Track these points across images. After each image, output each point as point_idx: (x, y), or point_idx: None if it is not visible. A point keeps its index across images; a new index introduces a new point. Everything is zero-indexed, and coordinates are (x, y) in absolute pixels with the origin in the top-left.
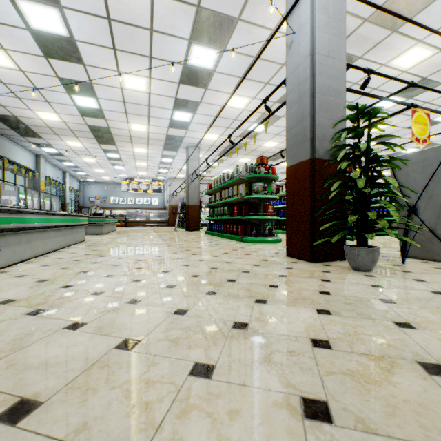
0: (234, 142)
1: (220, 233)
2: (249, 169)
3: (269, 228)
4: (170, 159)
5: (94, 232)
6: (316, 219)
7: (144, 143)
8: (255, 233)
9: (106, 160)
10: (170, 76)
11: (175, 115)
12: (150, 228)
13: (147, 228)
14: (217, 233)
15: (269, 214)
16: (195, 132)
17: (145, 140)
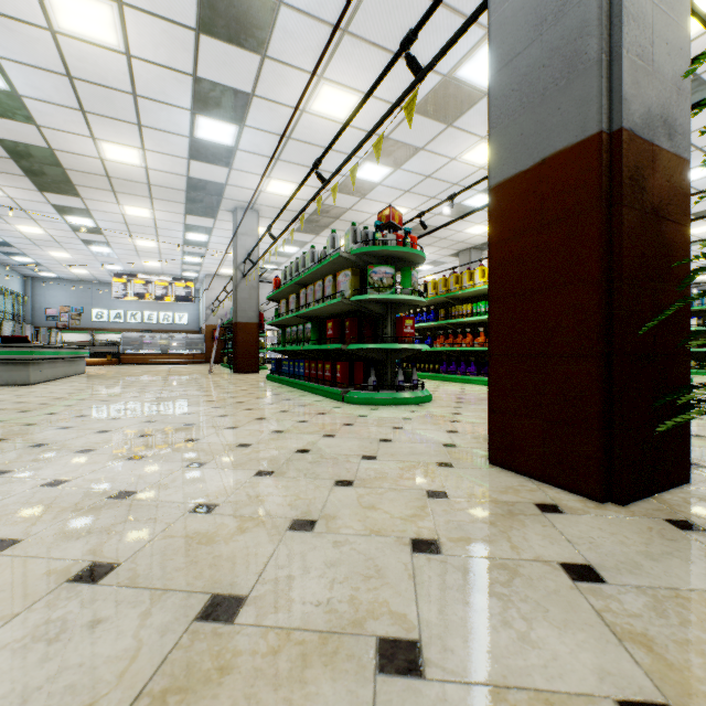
0: (327, 203)
1: (297, 379)
2: (360, 238)
3: (402, 369)
4: (203, 235)
5: (8, 380)
6: (625, 348)
7: (142, 195)
8: (376, 383)
9: (68, 231)
10: (172, 2)
11: (199, 126)
12: (165, 368)
13: (158, 368)
14: (290, 381)
15: (405, 339)
16: (247, 175)
17: (142, 189)
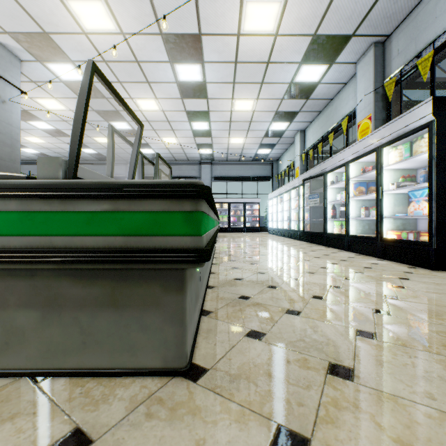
0: None
1: None
2: None
3: None
4: None
5: None
6: None
7: None
8: None
9: None
10: None
11: None
12: None
13: None
14: None
15: None
16: None
17: None
